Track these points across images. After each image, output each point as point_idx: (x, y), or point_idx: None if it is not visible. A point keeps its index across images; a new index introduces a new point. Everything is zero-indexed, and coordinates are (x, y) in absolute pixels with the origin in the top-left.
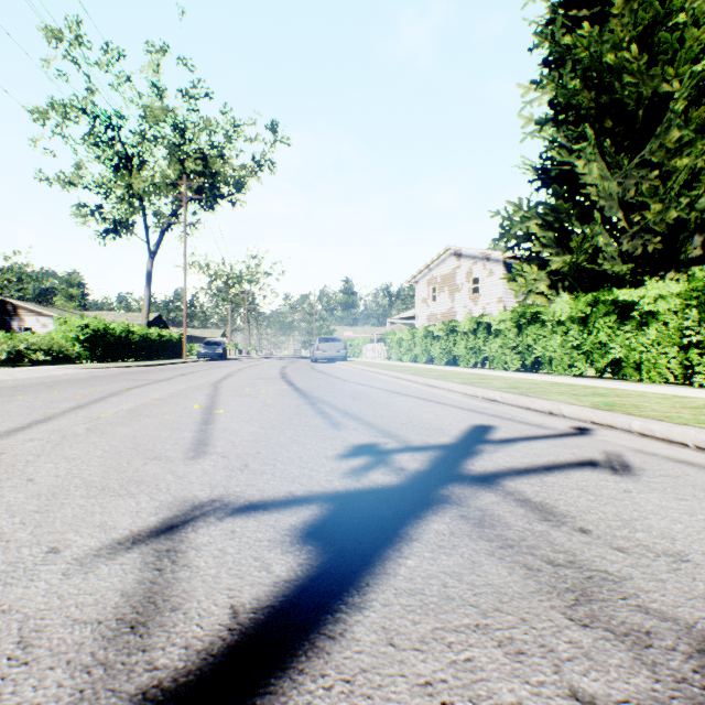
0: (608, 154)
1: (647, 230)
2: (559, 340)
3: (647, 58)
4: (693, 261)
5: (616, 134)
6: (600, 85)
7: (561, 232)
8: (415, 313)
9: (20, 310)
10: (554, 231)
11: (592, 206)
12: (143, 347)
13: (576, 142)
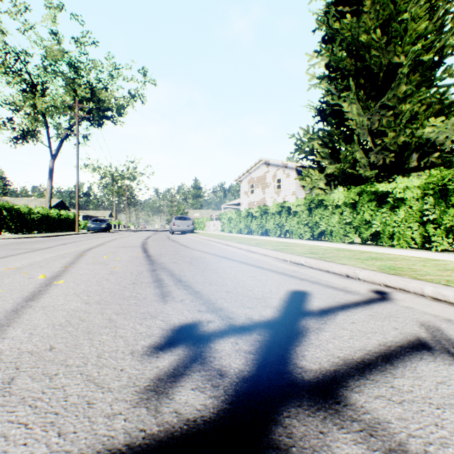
0: (361, 100)
1: (385, 149)
2: (337, 219)
3: (384, 41)
4: (411, 170)
5: (366, 88)
6: (357, 55)
7: (333, 149)
8: (240, 201)
9: None
10: (329, 148)
11: (351, 134)
12: (45, 223)
13: (342, 92)
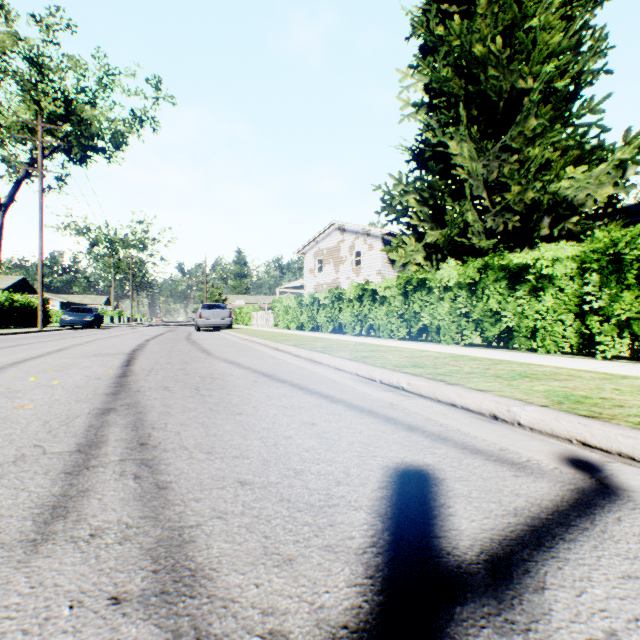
0: (474, 140)
1: (506, 210)
2: (447, 308)
3: (505, 57)
4: (540, 240)
5: (480, 123)
6: (469, 74)
7: (435, 209)
8: (303, 283)
9: None
10: (429, 207)
11: (458, 188)
12: None
13: (447, 128)
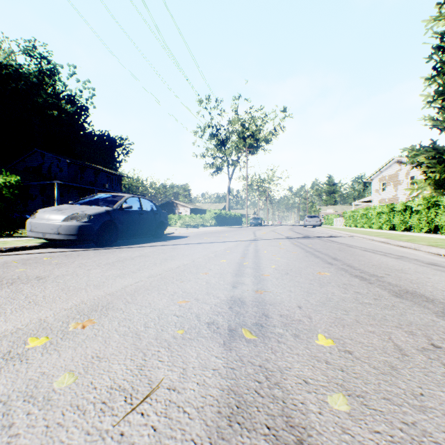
0: None
1: None
2: (398, 218)
3: None
4: None
5: None
6: None
7: (442, 159)
8: (371, 198)
9: (178, 205)
10: (437, 159)
11: None
12: (230, 220)
13: None
